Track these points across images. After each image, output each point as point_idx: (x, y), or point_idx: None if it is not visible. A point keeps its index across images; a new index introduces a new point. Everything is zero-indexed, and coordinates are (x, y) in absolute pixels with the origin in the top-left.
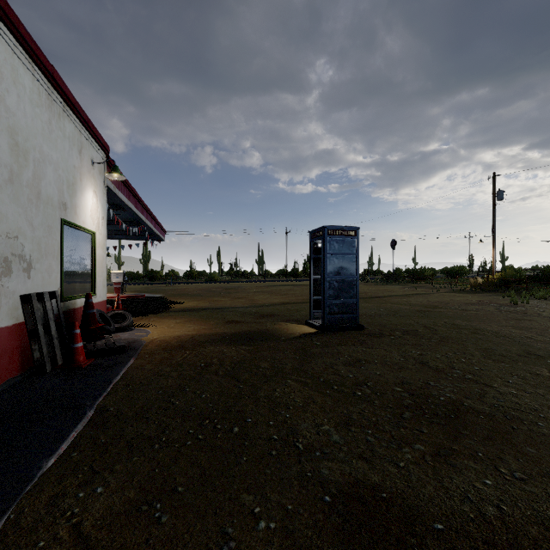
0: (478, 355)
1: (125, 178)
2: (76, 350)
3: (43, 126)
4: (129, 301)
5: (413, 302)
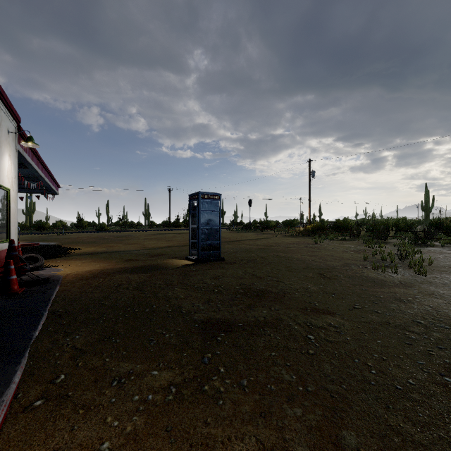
0: (284, 270)
1: (39, 146)
2: (11, 281)
3: None
4: (24, 248)
5: (259, 243)
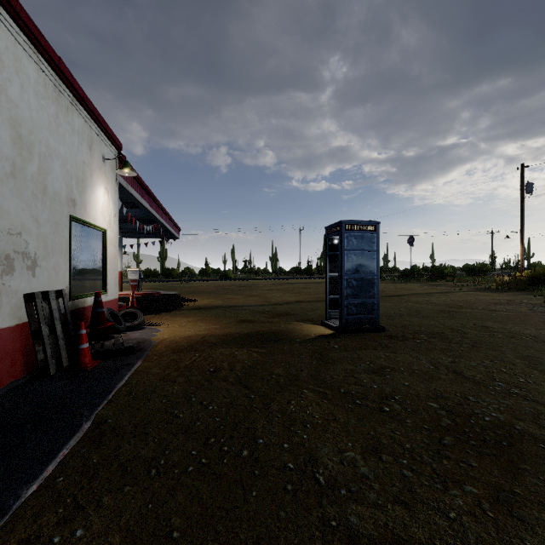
0: (520, 363)
1: (135, 174)
2: (81, 351)
3: (49, 119)
4: (144, 298)
5: (435, 301)
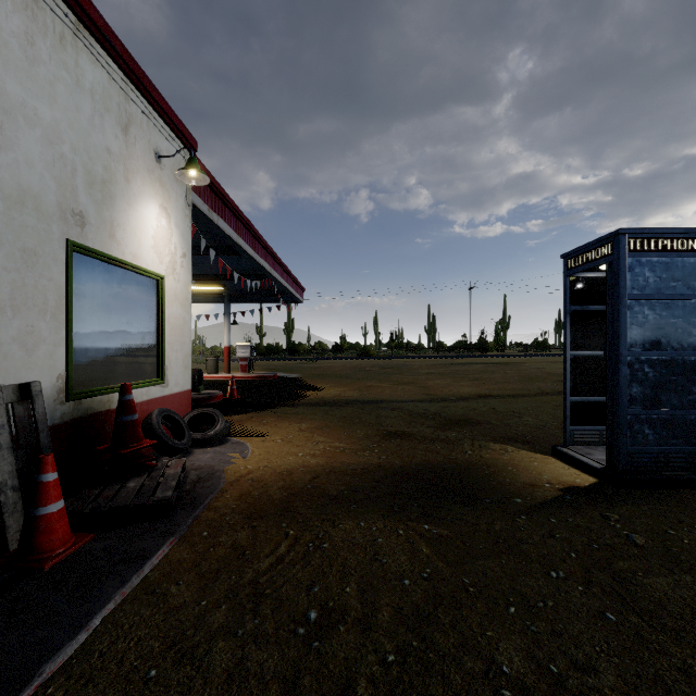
0: None
1: (208, 179)
2: (39, 521)
3: (5, 40)
4: (254, 383)
5: None
